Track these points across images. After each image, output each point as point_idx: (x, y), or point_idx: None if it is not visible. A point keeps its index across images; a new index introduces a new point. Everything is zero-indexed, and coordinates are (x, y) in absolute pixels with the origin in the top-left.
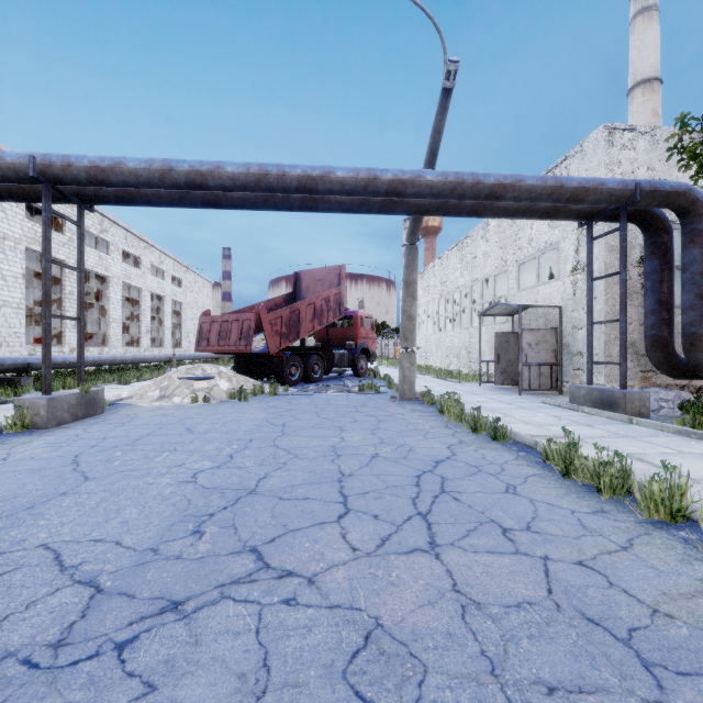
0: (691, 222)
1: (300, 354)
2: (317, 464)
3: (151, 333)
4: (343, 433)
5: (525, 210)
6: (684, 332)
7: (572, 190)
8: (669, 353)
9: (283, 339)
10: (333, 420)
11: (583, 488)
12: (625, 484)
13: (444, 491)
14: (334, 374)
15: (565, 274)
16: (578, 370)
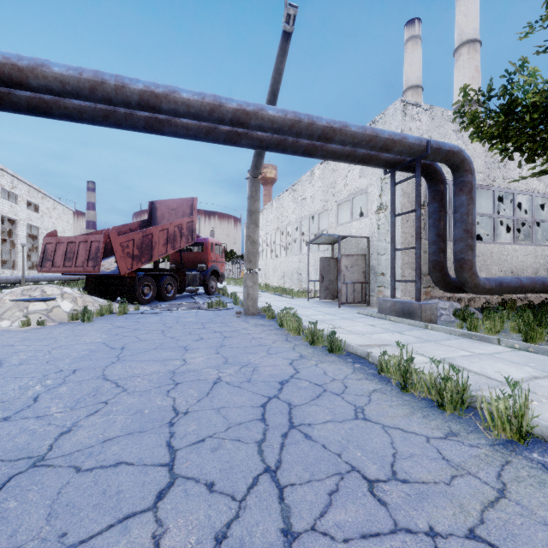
0: (461, 175)
1: (154, 275)
2: (148, 399)
3: (3, 255)
4: (186, 354)
5: (348, 155)
6: (456, 257)
7: (384, 140)
8: (444, 273)
9: (136, 261)
10: (178, 339)
11: (423, 403)
12: (466, 400)
13: (293, 425)
14: (188, 292)
15: (371, 212)
16: (381, 287)
